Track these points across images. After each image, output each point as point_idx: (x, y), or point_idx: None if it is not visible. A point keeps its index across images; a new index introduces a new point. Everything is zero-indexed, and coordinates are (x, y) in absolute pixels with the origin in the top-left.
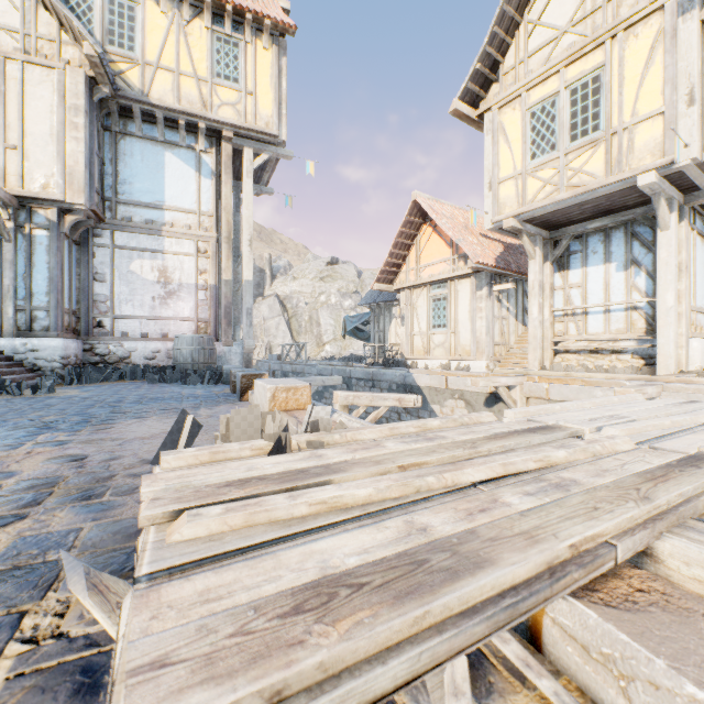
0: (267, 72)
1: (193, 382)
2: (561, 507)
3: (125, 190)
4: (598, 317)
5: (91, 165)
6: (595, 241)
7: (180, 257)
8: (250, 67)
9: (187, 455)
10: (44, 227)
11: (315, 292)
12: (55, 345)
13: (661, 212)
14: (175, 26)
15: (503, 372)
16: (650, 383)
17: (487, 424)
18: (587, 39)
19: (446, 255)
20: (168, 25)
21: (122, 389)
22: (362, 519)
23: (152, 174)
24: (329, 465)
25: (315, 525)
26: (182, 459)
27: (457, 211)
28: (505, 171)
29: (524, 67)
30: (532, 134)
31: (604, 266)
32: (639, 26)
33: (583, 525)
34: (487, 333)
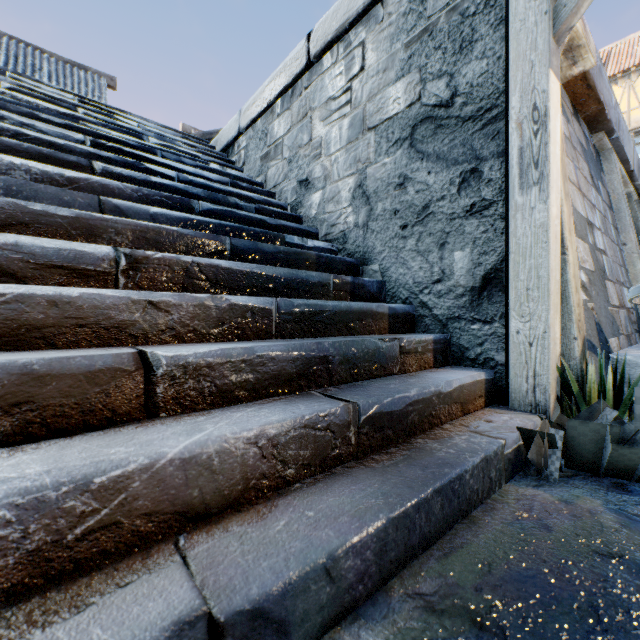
0: None
1: None
2: None
3: None
4: None
5: None
6: None
7: None
8: None
9: None
10: None
11: None
12: None
13: None
14: (626, 89)
15: None
16: None
17: None
18: None
19: None
20: (622, 92)
21: None
22: None
23: None
24: None
25: None
26: None
27: None
28: None
29: None
30: None
31: None
32: None
33: None
34: None
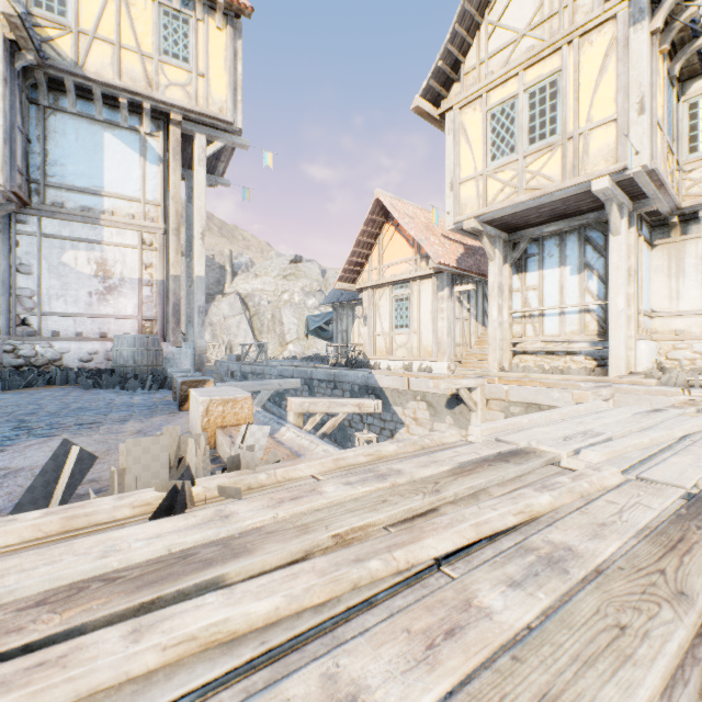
0: (221, 53)
1: (132, 387)
2: (571, 629)
3: (56, 172)
4: (554, 319)
5: (12, 141)
6: (551, 244)
7: (122, 249)
8: (201, 47)
9: (21, 527)
10: None
11: (278, 290)
12: None
13: (613, 218)
14: None
15: (464, 373)
16: (604, 384)
17: (451, 445)
18: (545, 43)
19: (408, 255)
20: None
21: (44, 397)
22: (253, 670)
23: (88, 156)
24: (231, 540)
25: (160, 700)
26: (11, 533)
27: (419, 211)
28: (466, 171)
29: (484, 68)
30: (493, 136)
31: (559, 269)
32: (594, 34)
33: (616, 682)
34: (449, 334)
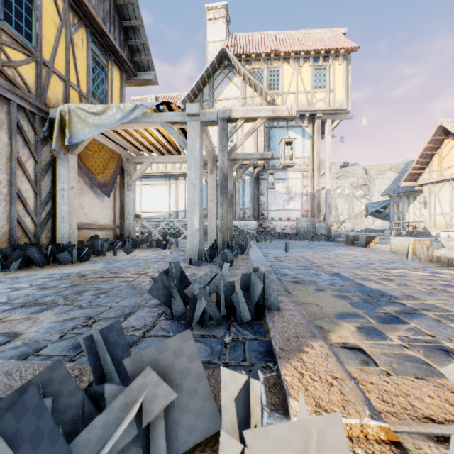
0: (340, 76)
1: (316, 240)
2: None
3: None
4: None
5: (264, 146)
6: None
7: (295, 181)
8: (331, 77)
9: (444, 250)
10: (248, 175)
11: (332, 187)
12: (253, 224)
13: None
14: (295, 71)
15: None
16: None
17: None
18: None
19: None
20: (293, 72)
21: (291, 242)
22: None
23: None
24: None
25: None
26: (443, 251)
27: None
28: None
29: None
30: None
31: None
32: None
33: None
34: None
